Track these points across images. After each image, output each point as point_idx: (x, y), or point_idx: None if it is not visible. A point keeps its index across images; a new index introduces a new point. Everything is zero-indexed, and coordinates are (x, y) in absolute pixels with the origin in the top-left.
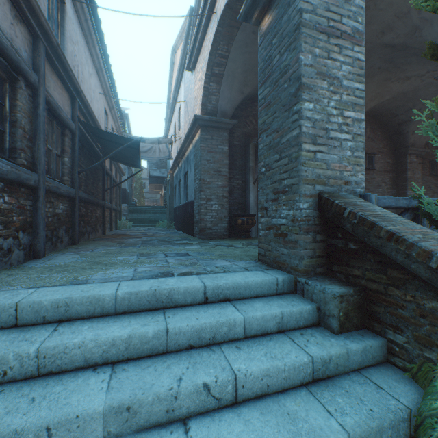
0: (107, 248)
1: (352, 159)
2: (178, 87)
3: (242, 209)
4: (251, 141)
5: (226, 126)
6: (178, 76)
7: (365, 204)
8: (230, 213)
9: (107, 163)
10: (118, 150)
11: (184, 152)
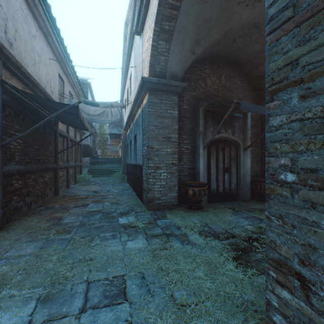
0: (22, 250)
1: None
2: (129, 55)
3: (191, 174)
4: (201, 105)
5: (176, 90)
6: (129, 45)
7: None
8: (179, 179)
9: (63, 126)
10: (52, 117)
11: (134, 116)
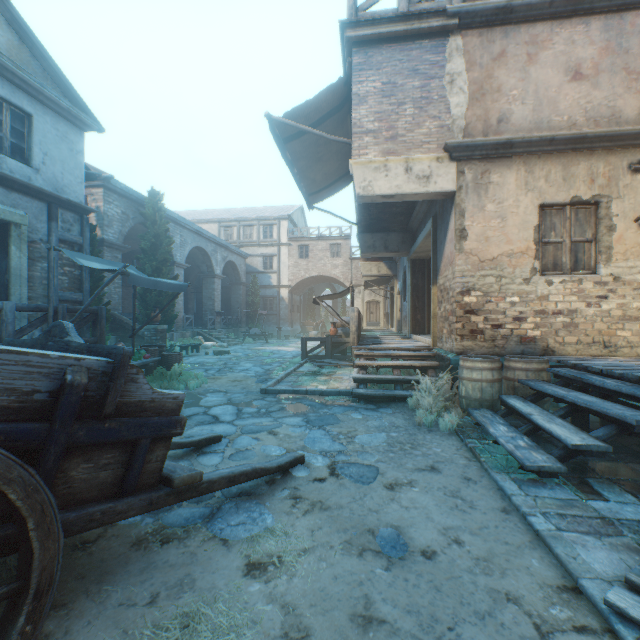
0: None
1: (119, 303)
2: None
3: None
4: None
5: None
6: None
7: (122, 316)
8: None
9: None
10: None
11: None
